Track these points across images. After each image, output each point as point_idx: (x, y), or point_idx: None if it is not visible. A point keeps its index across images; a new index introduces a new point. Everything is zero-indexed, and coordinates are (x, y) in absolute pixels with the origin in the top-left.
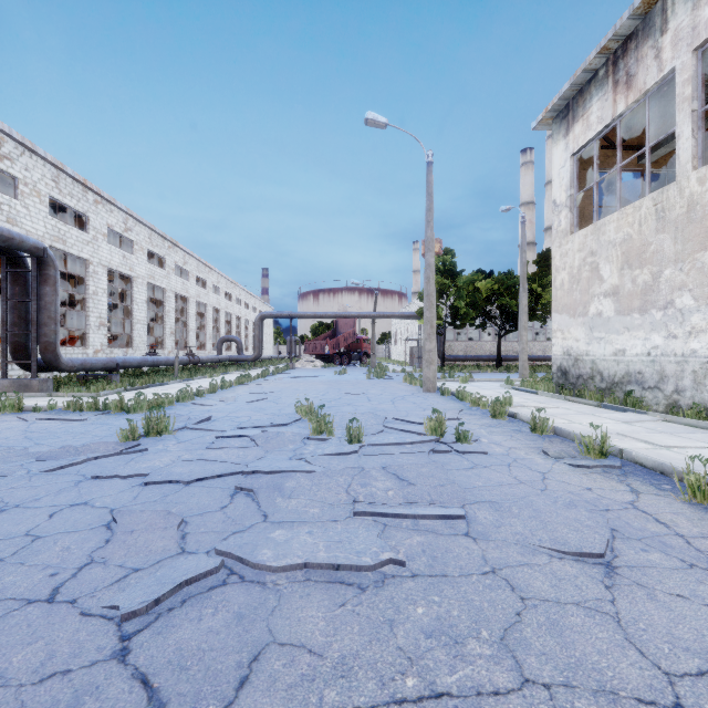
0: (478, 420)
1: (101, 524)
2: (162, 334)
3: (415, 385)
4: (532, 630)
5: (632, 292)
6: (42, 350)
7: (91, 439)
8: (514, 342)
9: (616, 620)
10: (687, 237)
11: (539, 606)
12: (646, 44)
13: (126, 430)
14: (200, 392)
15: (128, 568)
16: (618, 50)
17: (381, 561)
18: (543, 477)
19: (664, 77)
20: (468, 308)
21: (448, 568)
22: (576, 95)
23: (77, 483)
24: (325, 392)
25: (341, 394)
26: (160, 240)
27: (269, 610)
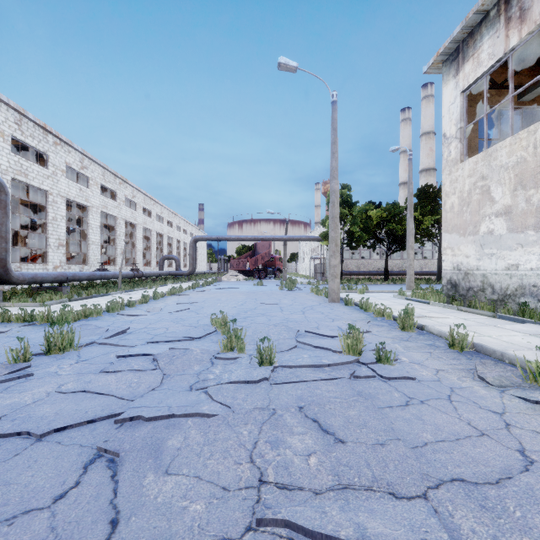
0: (388, 333)
1: None
2: (114, 253)
3: (320, 295)
4: None
5: (526, 211)
6: None
7: None
8: (398, 260)
9: None
10: None
11: None
12: None
13: (16, 350)
14: (131, 302)
15: None
16: None
17: None
18: (505, 422)
19: None
20: (362, 232)
21: None
22: (467, 38)
23: None
24: (243, 302)
25: (257, 304)
26: (112, 177)
27: None
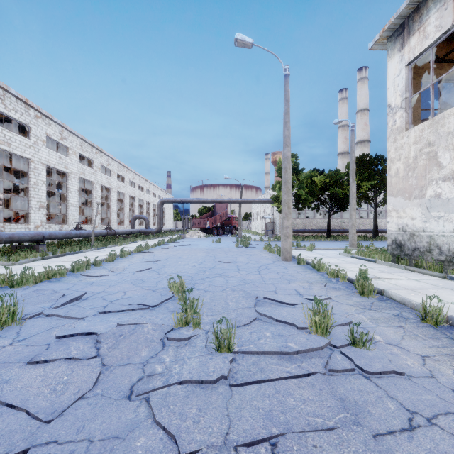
0: (348, 299)
1: None
2: (90, 214)
3: (273, 253)
4: None
5: None
6: None
7: None
8: (338, 219)
9: None
10: None
11: None
12: None
13: None
14: (97, 261)
15: None
16: None
17: None
18: None
19: None
20: (307, 195)
21: None
22: (412, 13)
23: None
24: (203, 260)
25: (215, 262)
26: (89, 147)
27: None
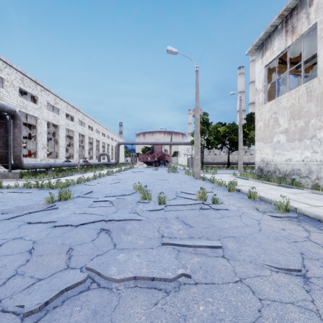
0: (222, 193)
1: (26, 250)
2: (72, 152)
3: (190, 175)
4: (269, 322)
5: (294, 131)
6: (14, 159)
7: (32, 202)
8: (235, 155)
9: (318, 315)
10: (322, 104)
11: (270, 305)
12: (302, 12)
13: (49, 198)
14: (88, 179)
15: (35, 278)
16: (288, 15)
17: (177, 275)
18: (258, 222)
19: (311, 27)
20: (214, 139)
21: (215, 278)
22: (267, 38)
23: (19, 226)
24: (148, 179)
25: (155, 180)
26: (72, 108)
27: (112, 308)
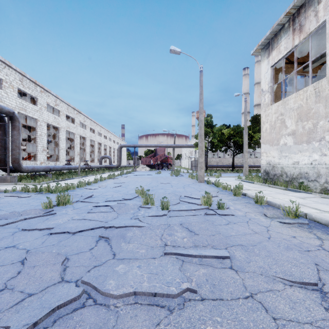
0: (227, 197)
1: (18, 261)
2: (73, 155)
3: (194, 179)
4: None
5: (302, 133)
6: (12, 162)
7: (29, 207)
8: (240, 158)
9: None
10: None
11: (286, 326)
12: (310, 9)
13: (46, 203)
14: (89, 182)
15: (26, 293)
16: (295, 13)
17: (182, 290)
18: (267, 229)
19: (319, 25)
20: (218, 142)
21: (223, 293)
22: (273, 37)
23: (13, 233)
24: (150, 182)
25: (158, 183)
26: (72, 110)
27: None
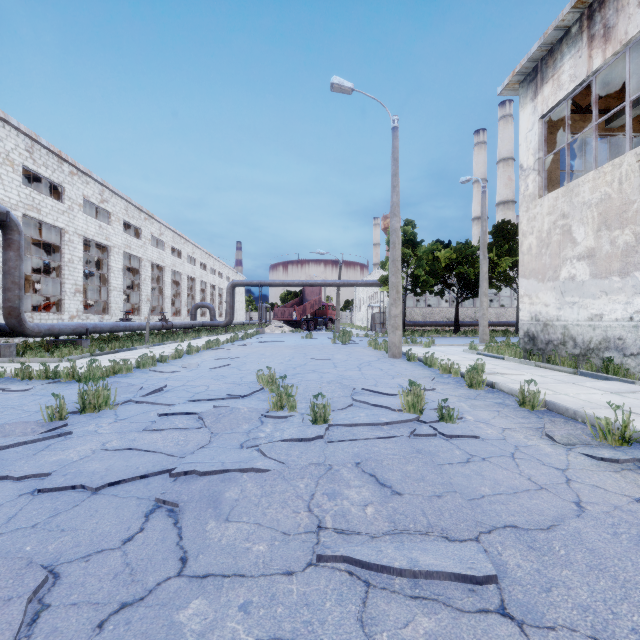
0: (454, 391)
1: None
2: (138, 301)
3: (379, 350)
4: None
5: (610, 254)
6: (6, 315)
7: (16, 416)
8: (470, 308)
9: None
10: None
11: None
12: None
13: (52, 408)
14: (164, 357)
15: None
16: (594, 3)
17: None
18: (566, 477)
19: None
20: (428, 276)
21: None
22: (546, 56)
23: None
24: (291, 357)
25: (306, 359)
26: (137, 212)
27: None
